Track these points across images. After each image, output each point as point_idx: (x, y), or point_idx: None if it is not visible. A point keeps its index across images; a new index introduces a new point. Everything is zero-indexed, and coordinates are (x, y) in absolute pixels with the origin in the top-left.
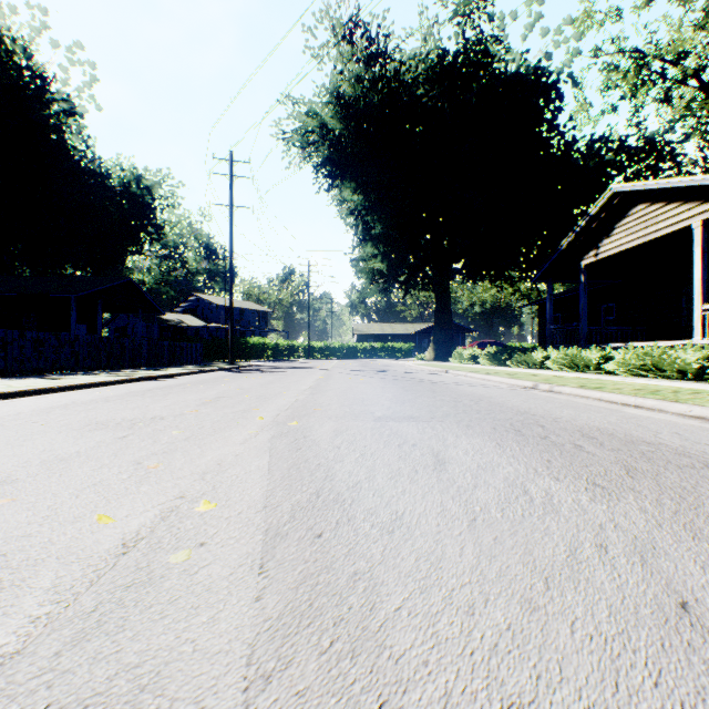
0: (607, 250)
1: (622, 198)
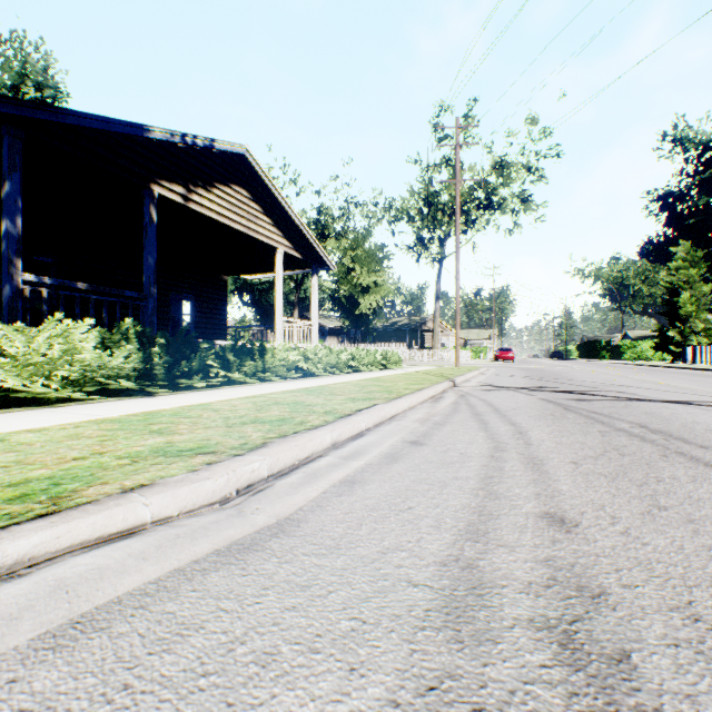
0: (206, 208)
1: (226, 158)
